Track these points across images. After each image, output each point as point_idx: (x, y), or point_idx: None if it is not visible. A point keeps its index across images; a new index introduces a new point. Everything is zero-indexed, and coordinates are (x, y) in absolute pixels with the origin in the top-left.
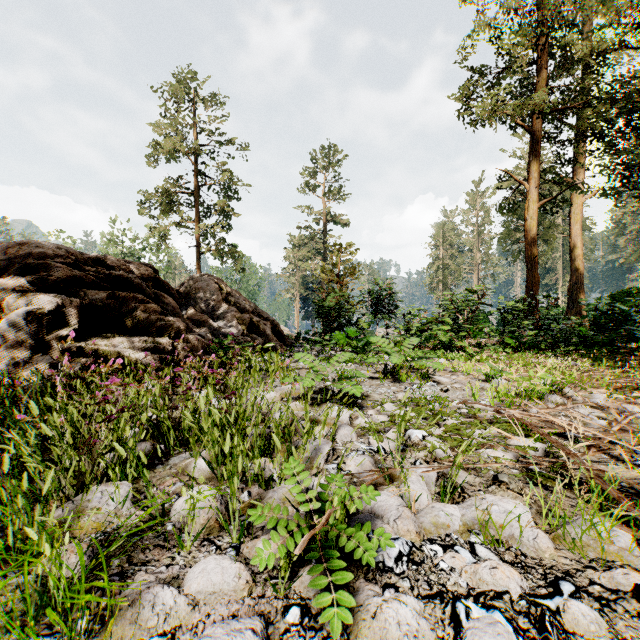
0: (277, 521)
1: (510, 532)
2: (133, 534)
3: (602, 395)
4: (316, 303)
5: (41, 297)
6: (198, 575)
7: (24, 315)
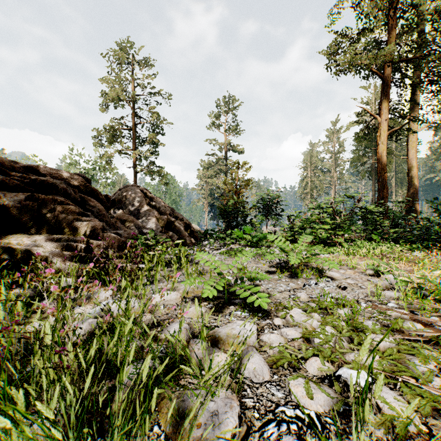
0: None
1: None
2: None
3: None
4: (219, 207)
5: None
6: None
7: None
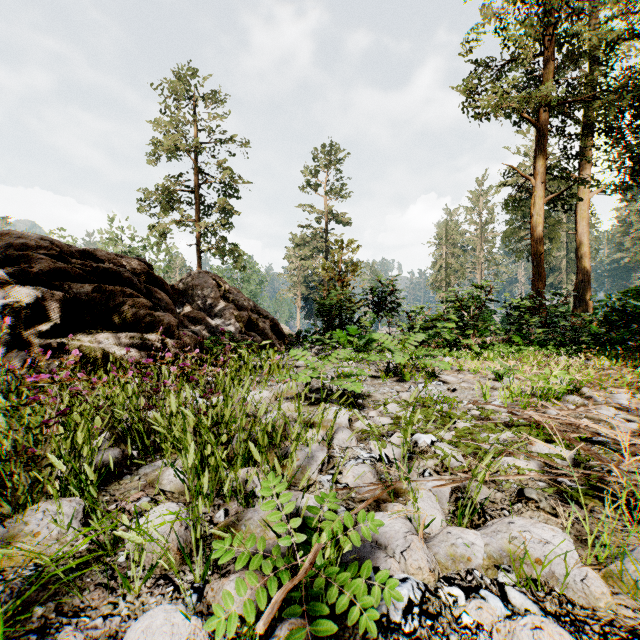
0: (254, 552)
1: (549, 569)
2: (74, 568)
3: (627, 395)
4: (317, 301)
5: (19, 289)
6: (139, 635)
7: (0, 308)
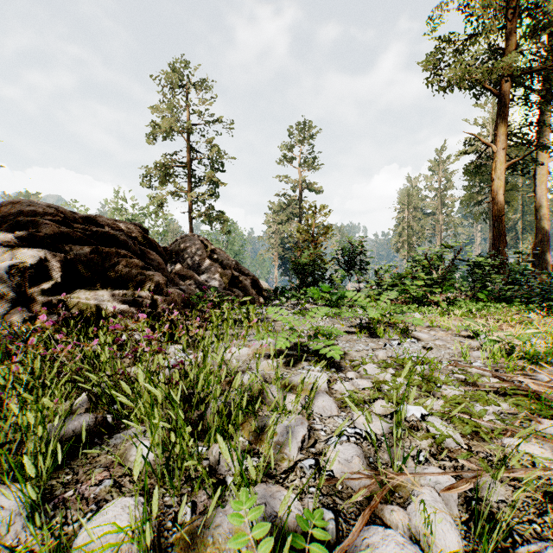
0: None
1: None
2: None
3: None
4: (292, 260)
5: (25, 251)
6: None
7: (8, 269)
